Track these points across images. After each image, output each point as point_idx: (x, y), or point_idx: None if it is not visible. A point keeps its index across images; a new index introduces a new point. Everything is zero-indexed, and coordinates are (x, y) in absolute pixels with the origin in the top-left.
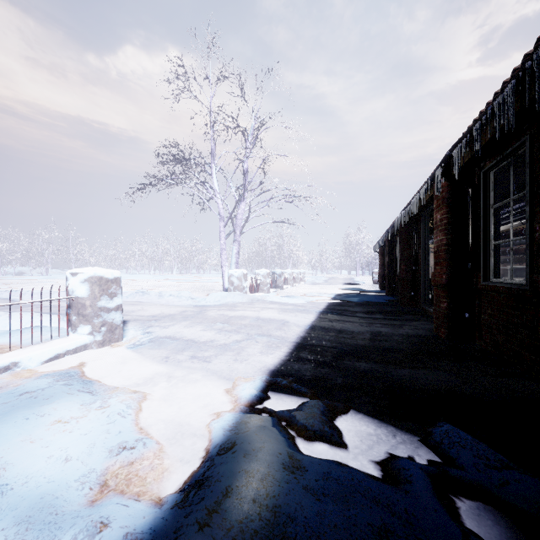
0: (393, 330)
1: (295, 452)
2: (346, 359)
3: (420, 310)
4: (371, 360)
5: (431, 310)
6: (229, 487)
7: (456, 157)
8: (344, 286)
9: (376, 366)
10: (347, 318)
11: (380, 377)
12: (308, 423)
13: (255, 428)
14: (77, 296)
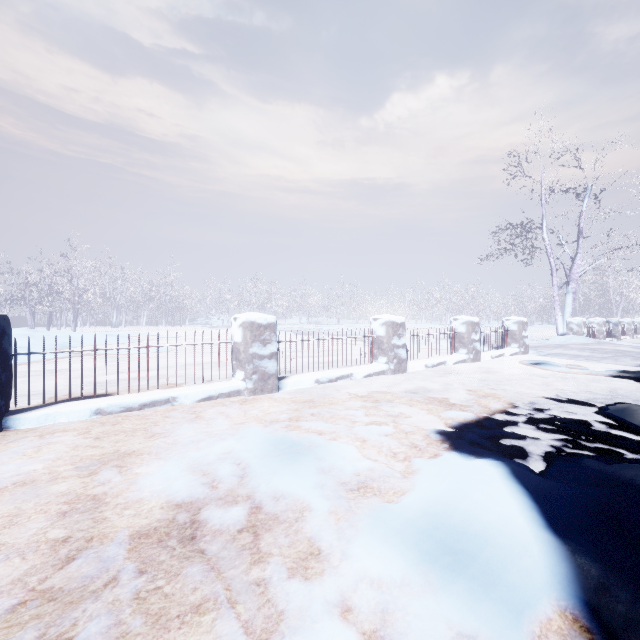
0: None
1: None
2: None
3: None
4: None
5: None
6: None
7: None
8: None
9: None
10: None
11: None
12: None
13: None
14: (511, 330)
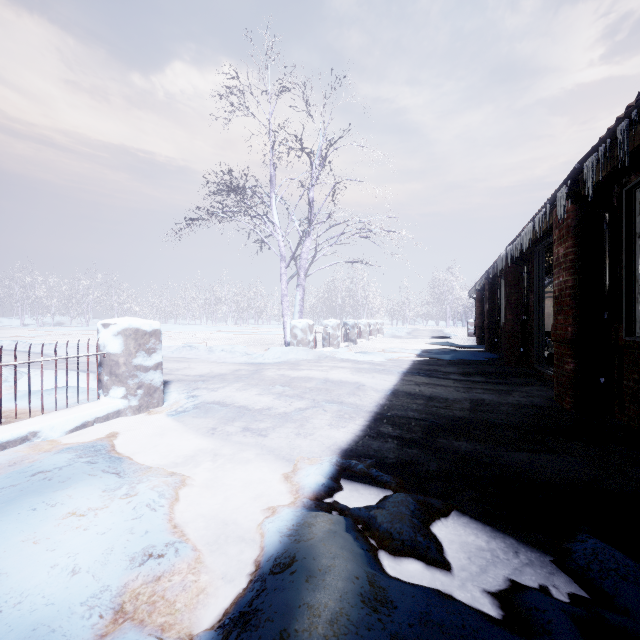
0: (499, 397)
1: (378, 574)
2: (440, 436)
3: (532, 371)
4: (474, 439)
5: (548, 371)
6: (285, 631)
7: (589, 170)
8: (432, 340)
9: (481, 447)
10: (438, 381)
11: (488, 463)
12: (394, 528)
13: (322, 534)
14: (109, 352)
